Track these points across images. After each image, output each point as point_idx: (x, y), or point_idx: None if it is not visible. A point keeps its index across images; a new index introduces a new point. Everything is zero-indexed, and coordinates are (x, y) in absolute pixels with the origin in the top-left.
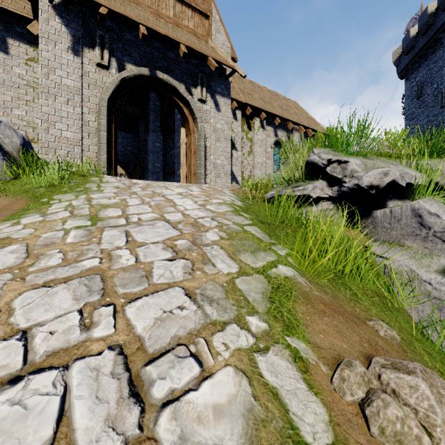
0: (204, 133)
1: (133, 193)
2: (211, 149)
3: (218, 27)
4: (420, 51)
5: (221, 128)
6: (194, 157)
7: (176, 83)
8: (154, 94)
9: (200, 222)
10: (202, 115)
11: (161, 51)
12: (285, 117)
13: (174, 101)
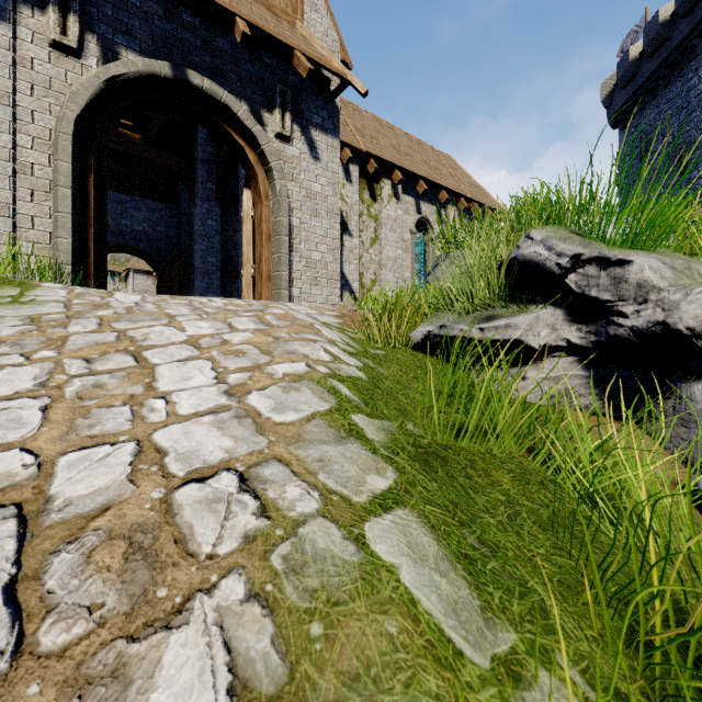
0: (286, 200)
1: (52, 342)
2: (301, 232)
3: (315, 0)
4: (645, 83)
5: (321, 193)
6: (268, 246)
7: (231, 99)
8: (203, 132)
9: (179, 518)
10: (284, 166)
11: (199, 32)
12: (434, 181)
13: (227, 134)
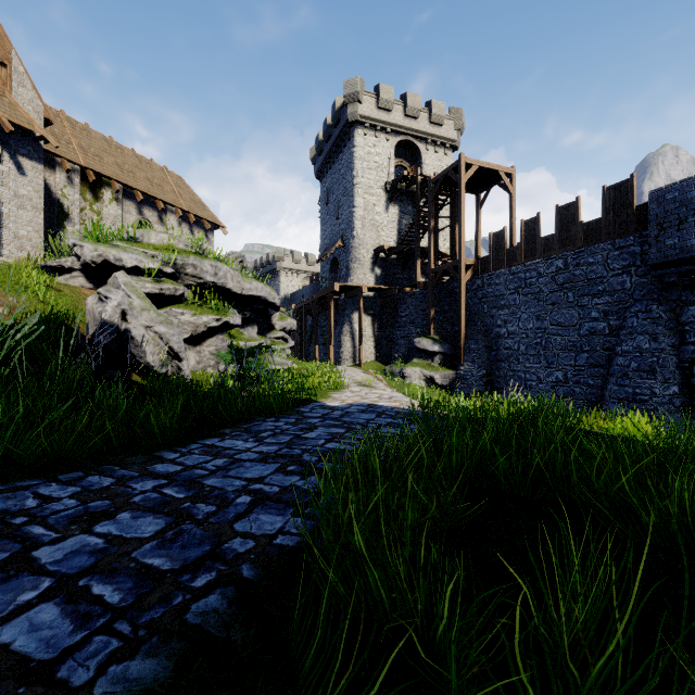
0: None
1: None
2: (10, 217)
3: (23, 80)
4: (326, 158)
5: (27, 196)
6: None
7: None
8: None
9: None
10: None
11: None
12: (152, 195)
13: None
